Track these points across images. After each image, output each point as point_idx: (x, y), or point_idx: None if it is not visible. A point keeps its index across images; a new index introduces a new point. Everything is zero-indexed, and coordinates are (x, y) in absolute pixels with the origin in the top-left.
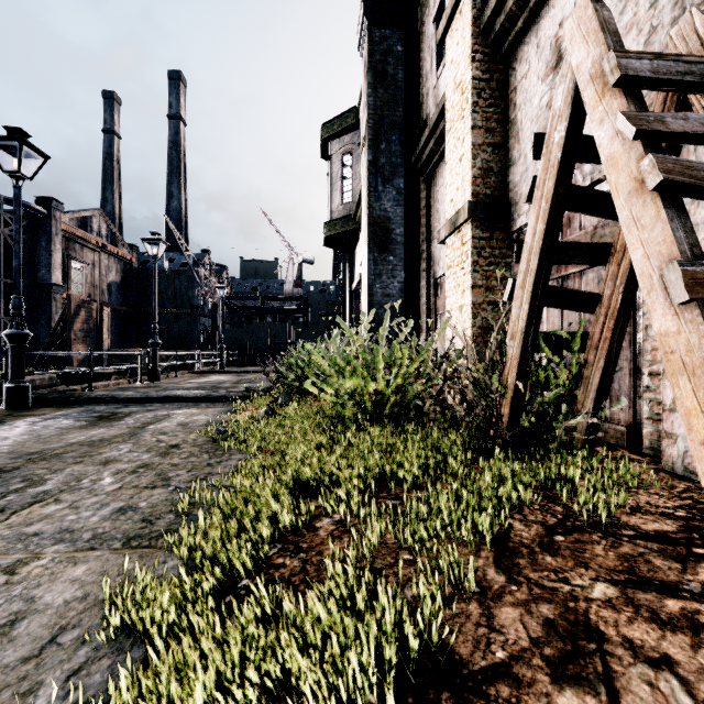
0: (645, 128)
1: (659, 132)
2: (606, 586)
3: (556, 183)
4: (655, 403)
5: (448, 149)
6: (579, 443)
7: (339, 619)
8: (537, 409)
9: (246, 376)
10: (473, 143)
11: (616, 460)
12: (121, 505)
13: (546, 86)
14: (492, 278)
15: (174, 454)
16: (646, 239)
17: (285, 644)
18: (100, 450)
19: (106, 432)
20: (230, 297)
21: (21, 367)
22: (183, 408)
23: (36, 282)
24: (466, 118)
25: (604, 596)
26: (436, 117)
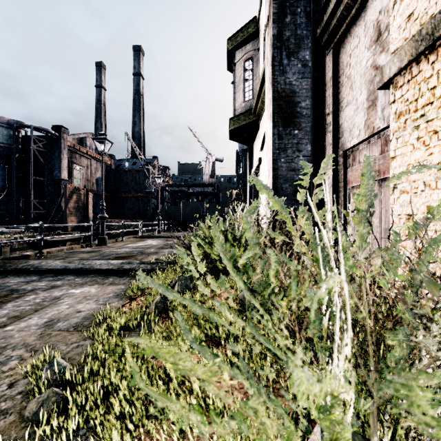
0: None
1: None
2: None
3: None
4: None
5: None
6: None
7: None
8: None
9: (172, 241)
10: None
11: None
12: None
13: None
14: None
15: None
16: None
17: None
18: None
19: None
20: (168, 185)
21: None
22: (86, 285)
23: (52, 178)
24: None
25: None
26: None
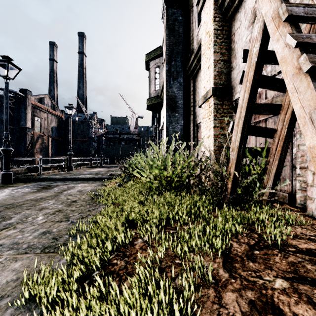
0: (301, 41)
1: (308, 43)
2: (282, 281)
3: (254, 73)
4: (302, 182)
5: (202, 63)
6: (265, 202)
7: (138, 299)
8: (244, 185)
9: (112, 169)
10: (214, 59)
11: (283, 210)
12: (44, 230)
13: (249, 31)
14: (223, 123)
15: (73, 205)
16: (302, 98)
17: (107, 315)
18: (40, 203)
19: (44, 194)
20: (105, 133)
21: (8, 165)
22: (81, 183)
23: (20, 126)
24: (211, 48)
25: (281, 287)
26: (197, 49)
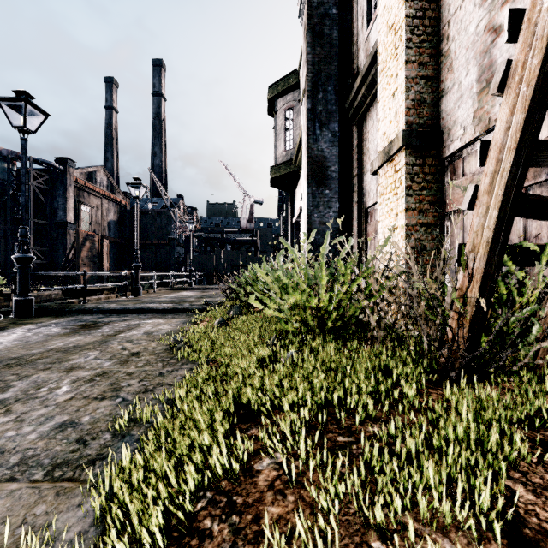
0: None
1: None
2: None
3: (543, 58)
4: None
5: (380, 88)
6: None
7: None
8: (498, 328)
9: (209, 292)
10: (407, 76)
11: None
12: (64, 419)
13: (483, 10)
14: (424, 202)
15: (132, 362)
16: None
17: None
18: (70, 356)
19: (82, 339)
20: (198, 231)
21: (26, 284)
22: (152, 318)
23: (56, 221)
24: (400, 54)
25: None
26: (368, 64)
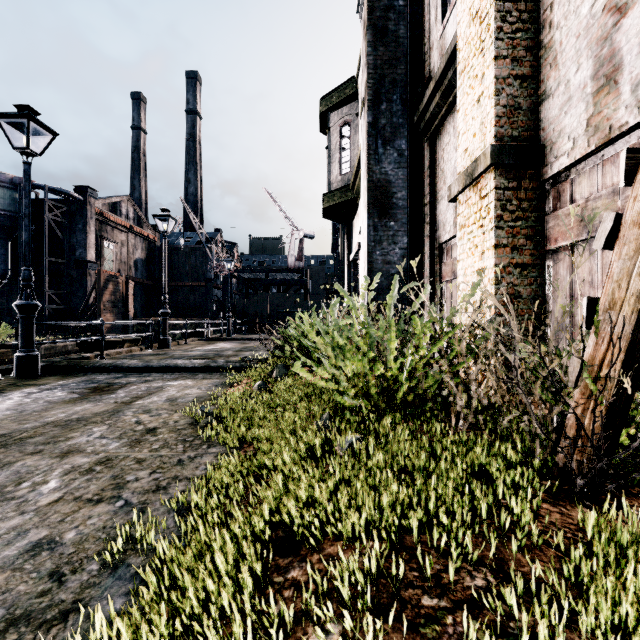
0: None
1: None
2: None
3: None
4: None
5: (461, 93)
6: None
7: None
8: None
9: (250, 344)
10: (496, 76)
11: None
12: (41, 536)
13: None
14: (519, 236)
15: (145, 443)
16: None
17: None
18: (70, 434)
19: (89, 409)
20: (238, 270)
21: (30, 337)
22: (179, 379)
23: (75, 259)
24: (487, 48)
25: None
26: (443, 65)
